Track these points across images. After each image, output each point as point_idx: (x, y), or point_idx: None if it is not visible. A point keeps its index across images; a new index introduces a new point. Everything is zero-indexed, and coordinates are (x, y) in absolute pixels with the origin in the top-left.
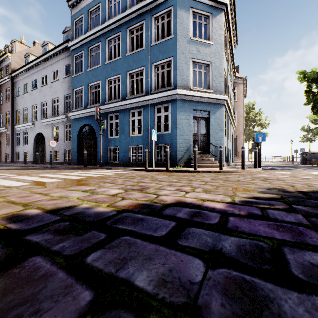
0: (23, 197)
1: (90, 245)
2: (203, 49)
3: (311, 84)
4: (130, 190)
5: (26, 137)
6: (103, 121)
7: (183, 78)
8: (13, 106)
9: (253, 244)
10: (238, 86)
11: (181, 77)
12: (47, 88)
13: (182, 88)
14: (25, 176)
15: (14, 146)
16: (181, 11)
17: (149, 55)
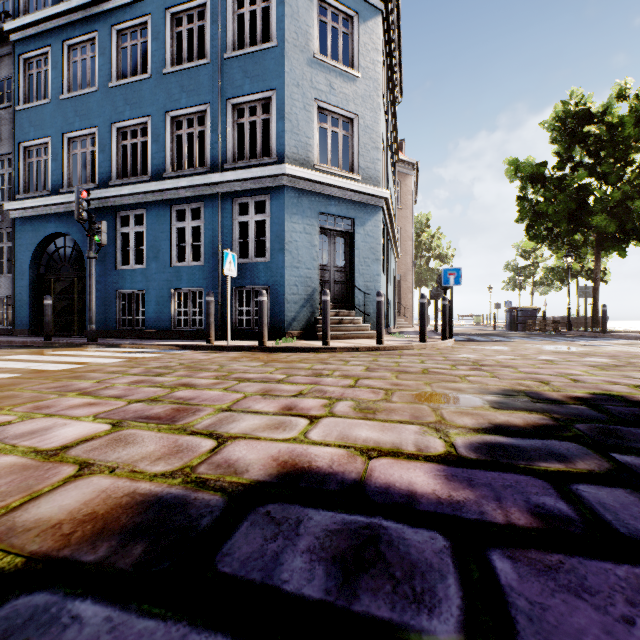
0: None
1: None
2: (341, 86)
3: (527, 185)
4: (133, 422)
5: None
6: (98, 226)
7: (299, 140)
8: None
9: None
10: (404, 178)
11: (293, 137)
12: None
13: (295, 162)
14: None
15: None
16: None
17: (221, 80)
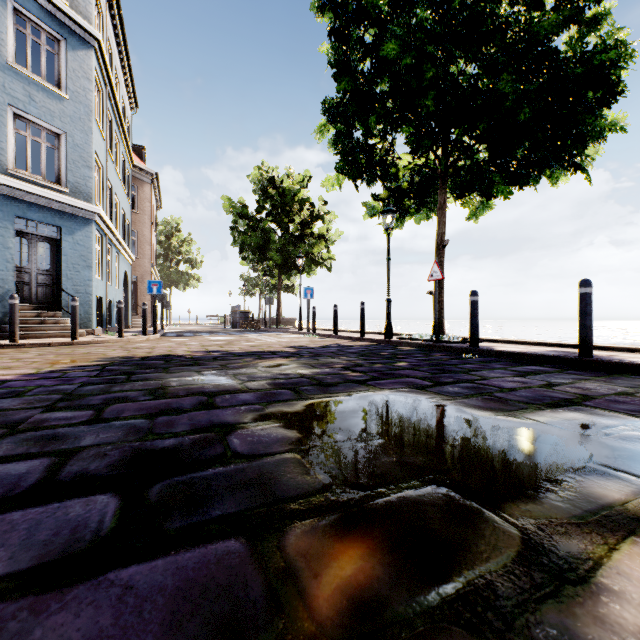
0: None
1: None
2: (45, 100)
3: (240, 219)
4: None
5: None
6: None
7: None
8: None
9: (13, 390)
10: (142, 185)
11: None
12: None
13: None
14: None
15: None
16: None
17: None
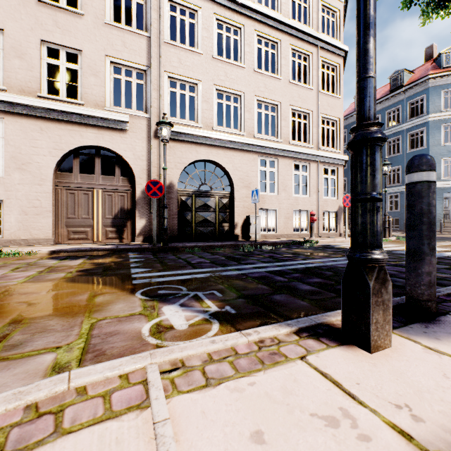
0: None
1: None
2: None
3: None
4: None
5: None
6: None
7: None
8: None
9: None
10: None
11: None
12: None
13: None
14: None
15: None
16: (432, 130)
17: (405, 159)
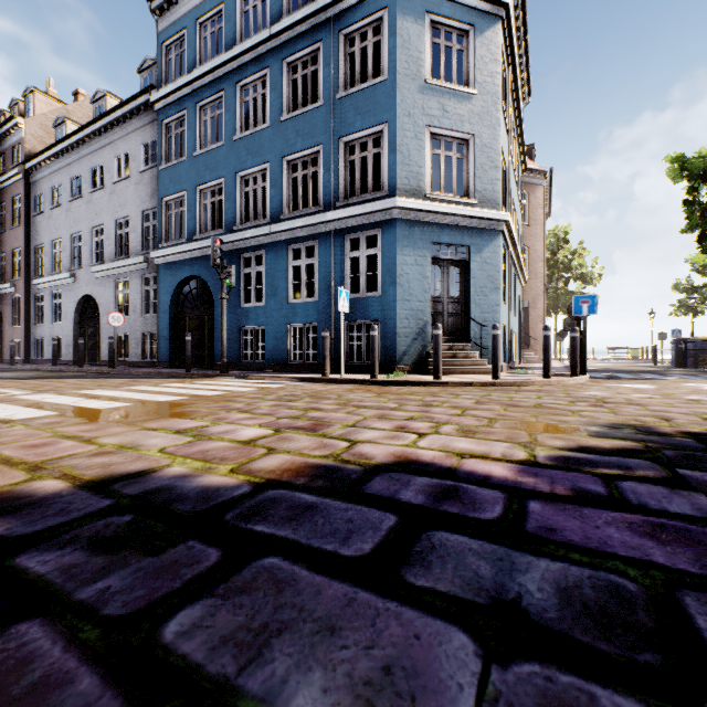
0: (34, 446)
1: (176, 584)
2: (455, 107)
3: (699, 185)
4: (287, 429)
5: (58, 306)
6: (229, 270)
7: (410, 171)
8: (28, 236)
9: (601, 582)
10: (533, 190)
11: (404, 169)
12: (105, 196)
13: (406, 193)
14: (48, 395)
15: (31, 326)
16: (404, 19)
17: (333, 121)
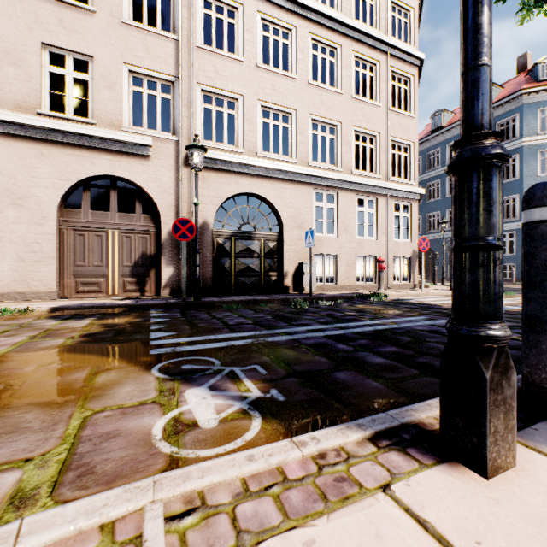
0: None
1: None
2: None
3: None
4: None
5: None
6: None
7: None
8: None
9: None
10: None
11: None
12: None
13: None
14: None
15: None
16: (526, 157)
17: None
